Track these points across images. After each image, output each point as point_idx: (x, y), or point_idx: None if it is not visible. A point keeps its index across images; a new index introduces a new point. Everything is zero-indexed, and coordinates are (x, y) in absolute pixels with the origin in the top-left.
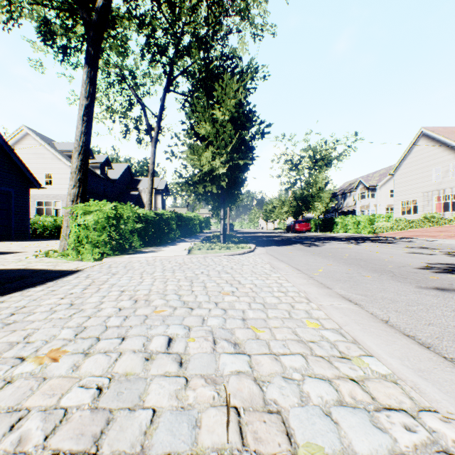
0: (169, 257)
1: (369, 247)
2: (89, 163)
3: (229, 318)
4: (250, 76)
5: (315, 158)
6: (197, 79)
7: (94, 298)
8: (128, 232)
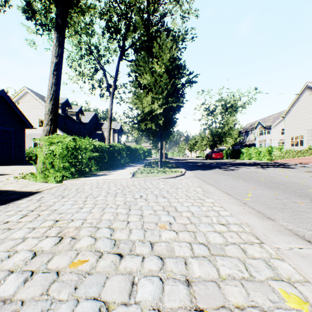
0: (116, 179)
1: (275, 171)
2: (69, 112)
3: (168, 279)
4: (181, 36)
5: (226, 106)
6: (140, 42)
7: (21, 231)
8: (87, 159)
